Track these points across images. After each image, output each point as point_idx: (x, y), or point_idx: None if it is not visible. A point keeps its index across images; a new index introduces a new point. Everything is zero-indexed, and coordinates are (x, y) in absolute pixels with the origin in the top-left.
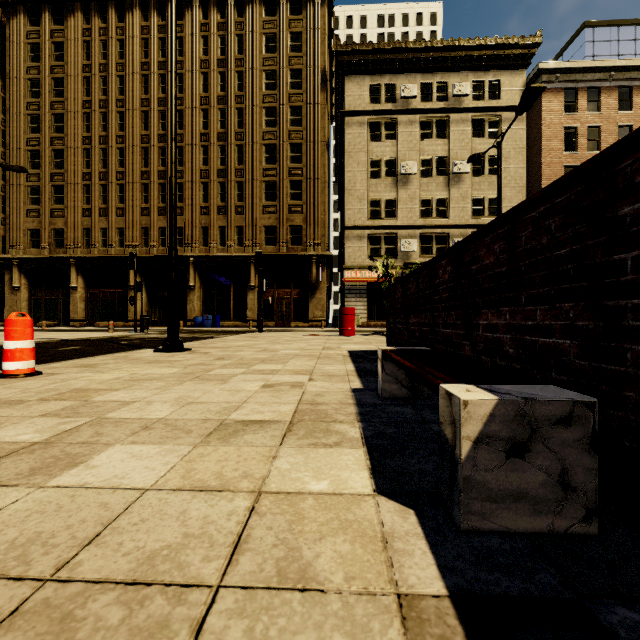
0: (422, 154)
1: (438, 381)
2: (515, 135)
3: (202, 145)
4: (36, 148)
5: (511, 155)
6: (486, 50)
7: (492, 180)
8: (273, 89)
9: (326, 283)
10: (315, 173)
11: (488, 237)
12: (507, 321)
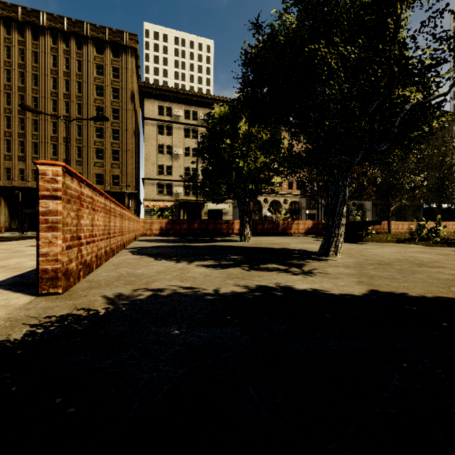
0: (185, 145)
1: None
2: None
3: (52, 121)
4: None
5: None
6: (215, 100)
7: None
8: (101, 96)
9: (134, 207)
10: (127, 147)
11: None
12: None
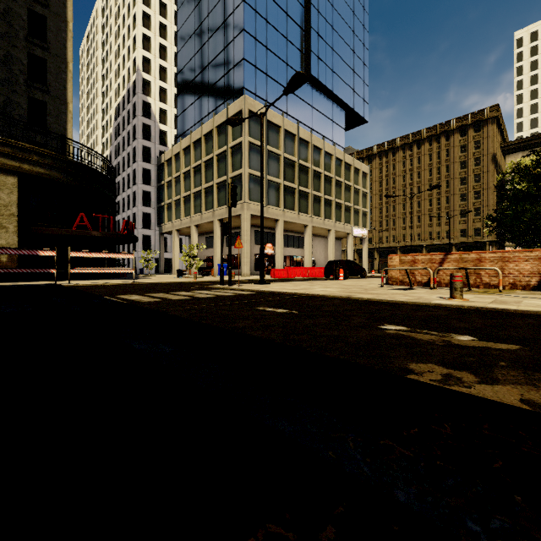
0: None
1: None
2: None
3: (429, 199)
4: None
5: None
6: None
7: None
8: (464, 168)
9: None
10: (488, 203)
11: None
12: None
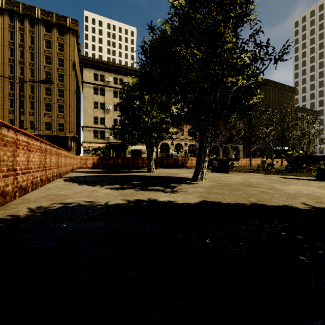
0: (114, 103)
1: None
2: None
3: (10, 81)
4: None
5: None
6: (136, 71)
7: None
8: (49, 64)
9: (75, 147)
10: (70, 103)
11: None
12: None
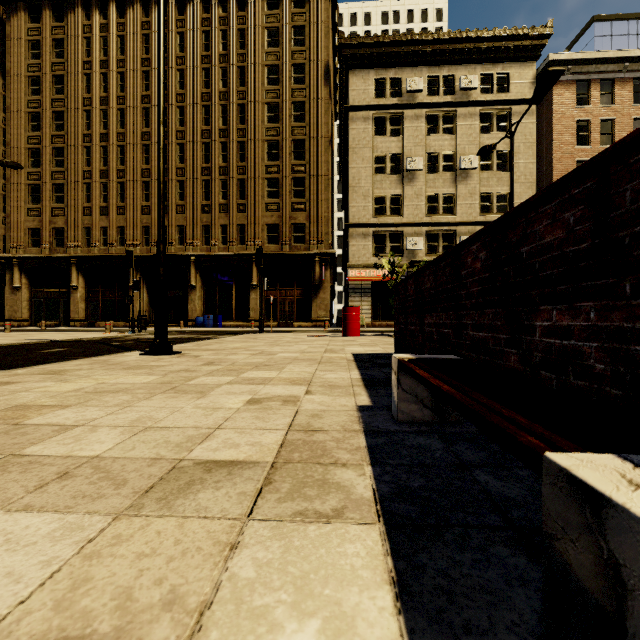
0: (428, 149)
1: (527, 437)
2: (525, 129)
3: (203, 142)
4: (36, 146)
5: (521, 150)
6: (495, 42)
7: (501, 176)
8: (276, 84)
9: (330, 282)
10: (318, 170)
11: (552, 203)
12: (591, 322)
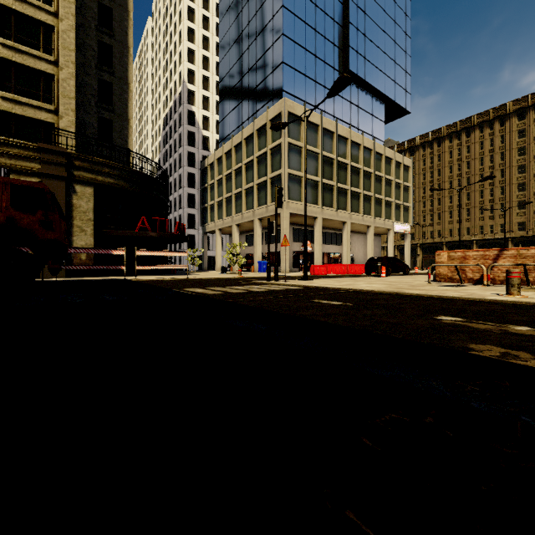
0: None
1: None
2: None
3: (480, 190)
4: None
5: None
6: None
7: None
8: (523, 155)
9: None
10: None
11: None
12: None
